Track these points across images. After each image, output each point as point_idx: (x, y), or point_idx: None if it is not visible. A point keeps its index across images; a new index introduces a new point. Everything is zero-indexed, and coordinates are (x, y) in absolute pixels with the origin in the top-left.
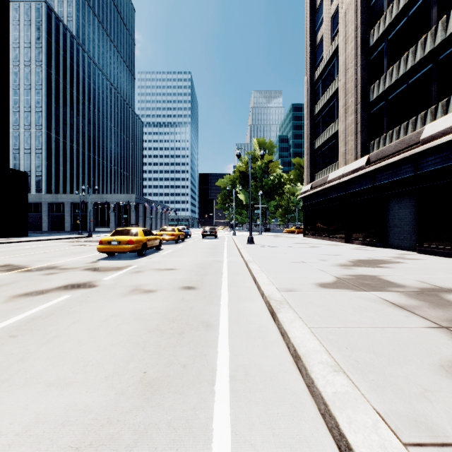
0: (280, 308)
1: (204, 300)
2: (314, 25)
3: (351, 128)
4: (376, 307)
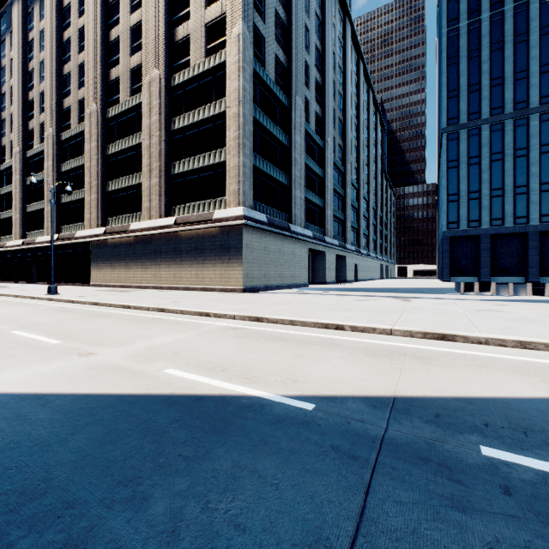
0: None
1: None
2: (1, 128)
3: (18, 221)
4: None
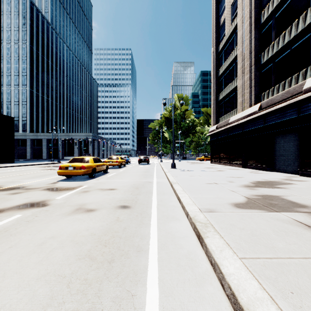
0: (206, 233)
1: (136, 220)
2: (218, 11)
3: (247, 84)
4: (295, 230)
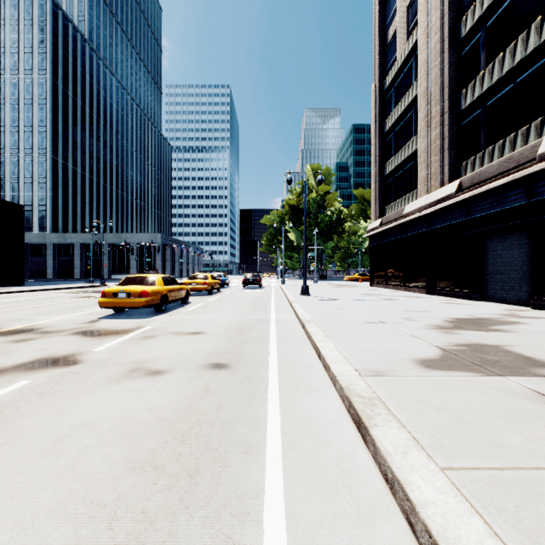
0: (372, 417)
1: (241, 391)
2: (384, 18)
3: (435, 146)
4: (539, 412)
